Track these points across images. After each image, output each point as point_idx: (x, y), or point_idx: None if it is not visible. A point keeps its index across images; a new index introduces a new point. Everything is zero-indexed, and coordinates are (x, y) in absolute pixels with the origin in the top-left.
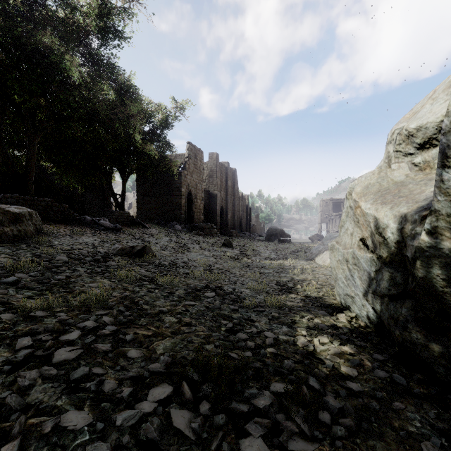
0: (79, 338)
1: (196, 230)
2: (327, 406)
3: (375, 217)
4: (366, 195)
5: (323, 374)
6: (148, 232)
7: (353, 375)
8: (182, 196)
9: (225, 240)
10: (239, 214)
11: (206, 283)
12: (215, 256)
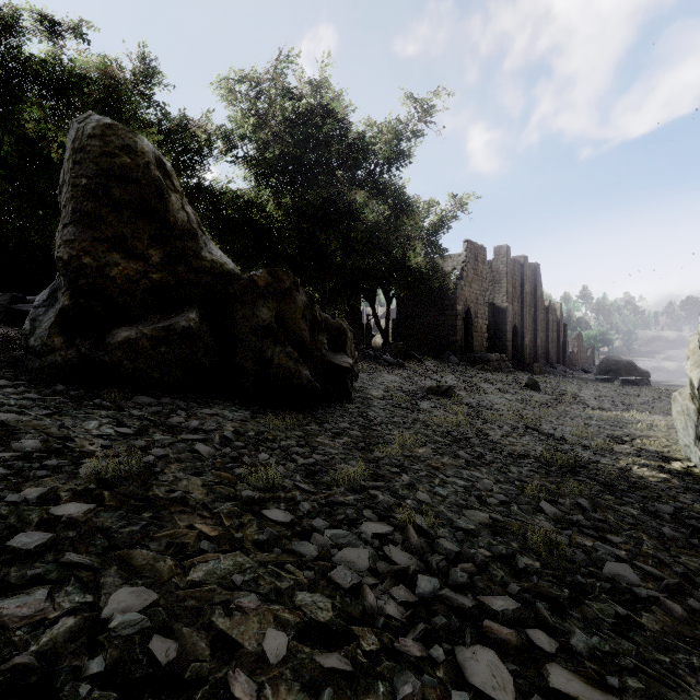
0: (472, 438)
1: (478, 362)
2: (627, 482)
3: (689, 377)
4: (694, 354)
5: (630, 476)
6: (427, 368)
7: (656, 481)
8: (457, 317)
9: (529, 380)
10: (545, 336)
11: (523, 425)
12: (520, 401)
